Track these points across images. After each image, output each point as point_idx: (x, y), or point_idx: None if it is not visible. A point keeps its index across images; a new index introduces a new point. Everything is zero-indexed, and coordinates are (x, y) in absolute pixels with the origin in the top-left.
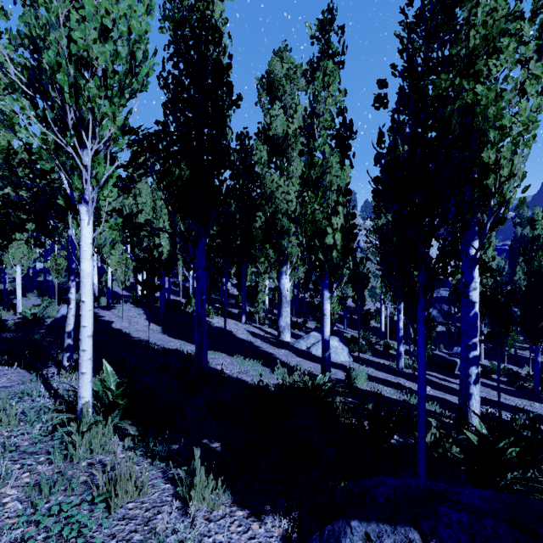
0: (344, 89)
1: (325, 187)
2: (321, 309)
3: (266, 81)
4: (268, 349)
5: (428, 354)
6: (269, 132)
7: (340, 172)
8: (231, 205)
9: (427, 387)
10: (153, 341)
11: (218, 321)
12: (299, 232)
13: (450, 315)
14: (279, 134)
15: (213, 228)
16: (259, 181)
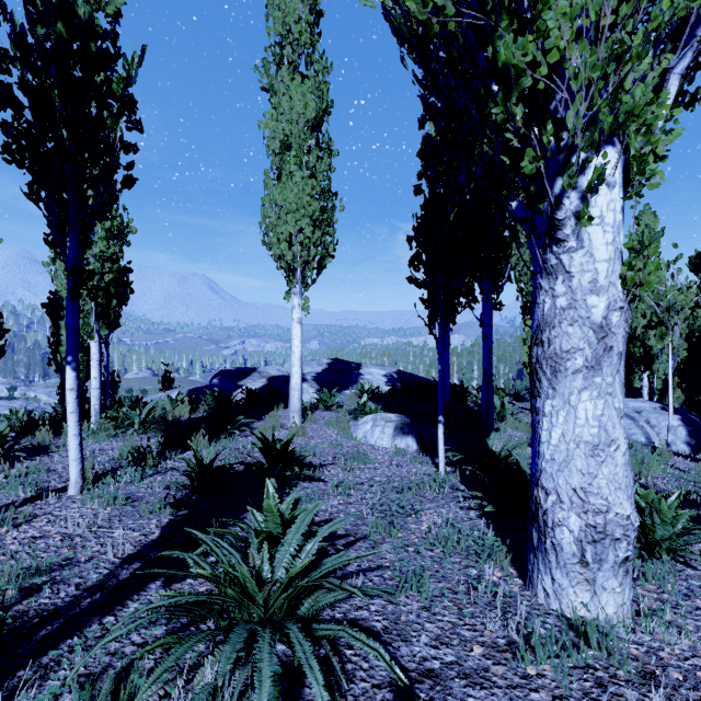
0: None
1: None
2: None
3: None
4: None
5: None
6: None
7: None
8: None
9: None
10: None
11: None
12: None
13: None
14: None
15: None
16: None
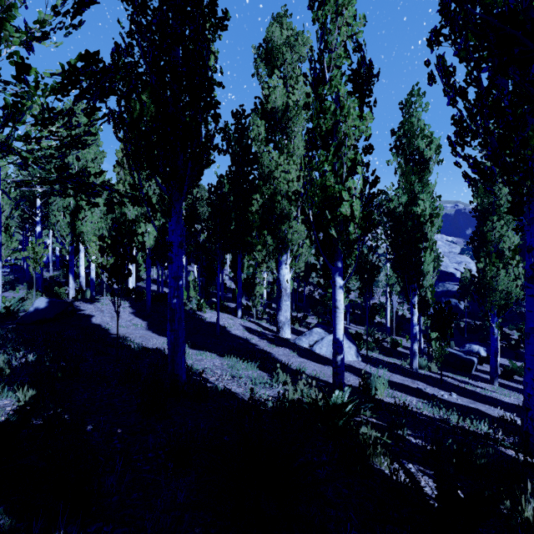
0: (364, 15)
1: (339, 141)
2: (333, 300)
3: (264, 51)
4: (266, 348)
5: (444, 352)
6: (267, 105)
7: (359, 121)
8: (224, 185)
9: (452, 393)
10: (133, 338)
11: (211, 316)
12: (305, 203)
13: (457, 309)
14: (278, 107)
15: (191, 192)
16: (256, 163)
